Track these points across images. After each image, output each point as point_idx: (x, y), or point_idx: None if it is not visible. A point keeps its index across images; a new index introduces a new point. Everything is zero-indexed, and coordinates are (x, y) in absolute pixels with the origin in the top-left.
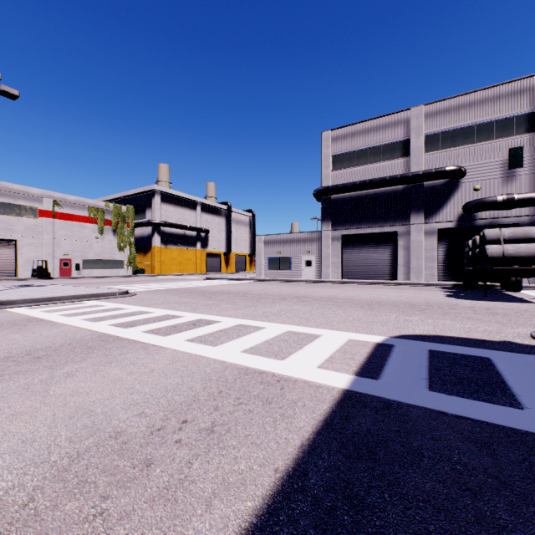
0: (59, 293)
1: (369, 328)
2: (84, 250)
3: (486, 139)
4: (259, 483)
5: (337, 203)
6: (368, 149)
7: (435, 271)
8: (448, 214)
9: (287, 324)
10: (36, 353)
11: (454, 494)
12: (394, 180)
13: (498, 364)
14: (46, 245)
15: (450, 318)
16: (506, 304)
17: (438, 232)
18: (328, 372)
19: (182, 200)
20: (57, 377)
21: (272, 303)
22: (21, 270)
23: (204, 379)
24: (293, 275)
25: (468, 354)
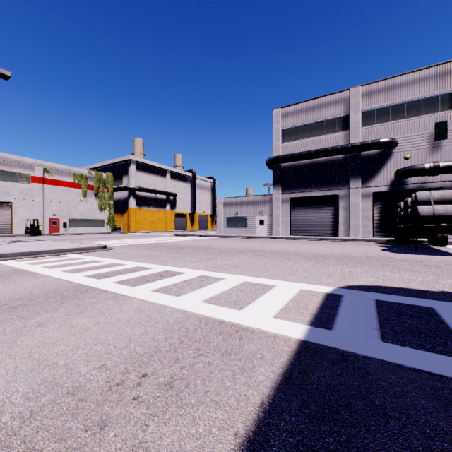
0: (45, 248)
1: (318, 279)
2: (70, 211)
3: (415, 114)
4: (218, 451)
5: (286, 170)
6: (312, 124)
7: (370, 228)
8: (382, 179)
9: (244, 275)
10: (13, 302)
11: None
12: (336, 150)
13: (442, 313)
14: (37, 206)
15: (389, 270)
16: (436, 257)
17: (373, 195)
18: (283, 322)
19: (154, 168)
20: (27, 327)
21: (231, 257)
22: (16, 228)
23: (166, 329)
24: (249, 232)
25: (412, 304)
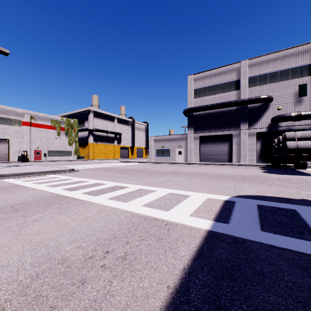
0: (33, 170)
1: (219, 191)
2: (49, 145)
3: (285, 79)
4: (157, 297)
5: (197, 117)
6: (215, 85)
7: (254, 157)
8: (262, 123)
9: (169, 189)
10: (16, 206)
11: (290, 305)
12: (231, 103)
13: (301, 213)
14: (26, 142)
15: (267, 185)
16: (299, 177)
17: (256, 134)
18: (196, 219)
19: (106, 116)
20: (27, 222)
21: (159, 176)
22: (11, 157)
23: (119, 223)
24: (171, 159)
25: (282, 207)
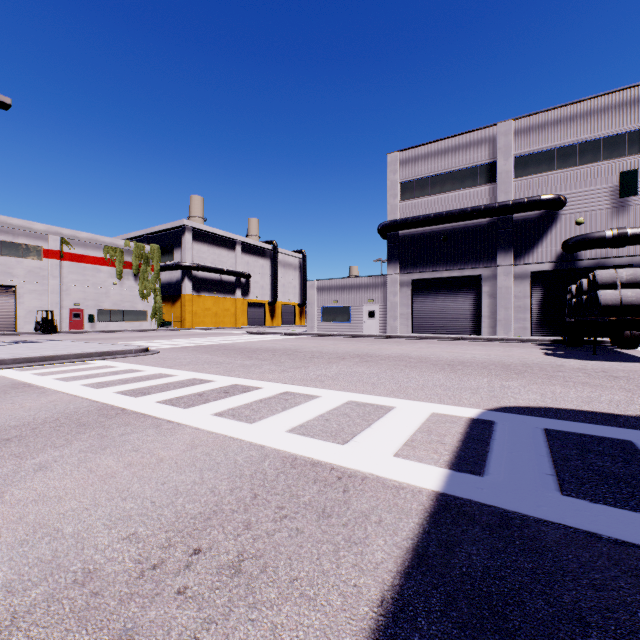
0: (61, 351)
1: (457, 397)
2: (99, 298)
3: (592, 160)
4: None
5: (406, 241)
6: (444, 174)
7: (527, 323)
8: (544, 253)
9: (349, 392)
10: (6, 433)
11: None
12: (478, 211)
13: None
14: (52, 292)
15: (559, 384)
16: (625, 365)
17: (531, 276)
18: (409, 463)
19: (218, 238)
20: (23, 471)
21: (328, 364)
22: (22, 323)
23: (233, 475)
24: (353, 329)
25: (600, 436)
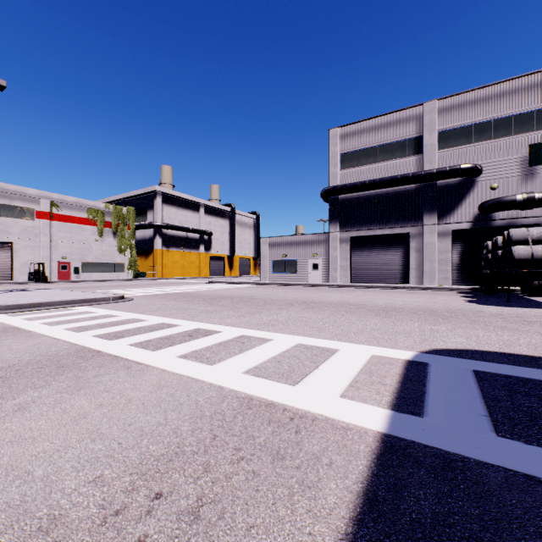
0: (48, 298)
1: (393, 340)
2: (83, 253)
3: (504, 135)
4: None
5: (345, 203)
6: (378, 146)
7: (449, 274)
8: (463, 214)
9: (297, 335)
10: None
11: None
12: (406, 178)
13: None
14: (43, 247)
15: (481, 328)
16: (536, 311)
17: (452, 234)
18: (355, 404)
19: (185, 201)
20: (3, 412)
21: (279, 310)
22: (17, 273)
23: (194, 416)
24: (299, 279)
25: (524, 377)
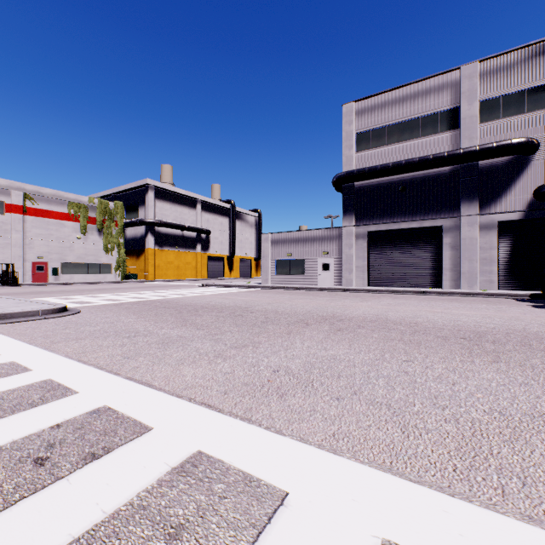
0: None
1: None
2: (63, 252)
3: None
4: None
5: (362, 192)
6: (402, 122)
7: (494, 276)
8: (513, 202)
9: (355, 460)
10: None
11: None
12: (440, 158)
13: None
14: (15, 246)
15: None
16: None
17: (498, 226)
18: None
19: (180, 197)
20: None
21: (288, 337)
22: None
23: None
24: (307, 281)
25: None
